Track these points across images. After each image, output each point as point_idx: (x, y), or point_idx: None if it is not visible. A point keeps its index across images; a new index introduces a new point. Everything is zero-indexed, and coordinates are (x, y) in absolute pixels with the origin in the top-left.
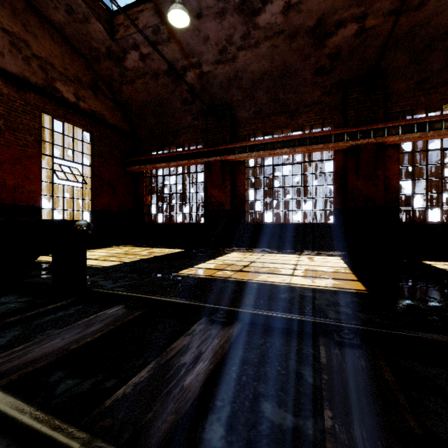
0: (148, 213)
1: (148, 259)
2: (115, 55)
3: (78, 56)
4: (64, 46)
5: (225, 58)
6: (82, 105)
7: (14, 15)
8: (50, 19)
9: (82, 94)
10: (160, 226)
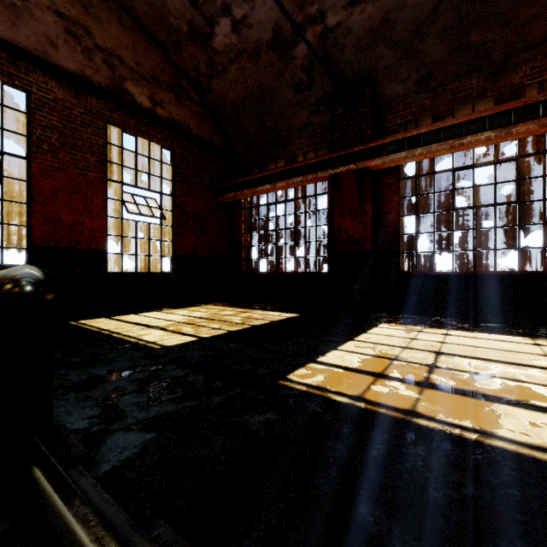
0: (247, 258)
1: (238, 332)
2: (200, 33)
3: (155, 46)
4: (137, 33)
5: None
6: (161, 112)
7: None
8: None
9: (160, 98)
10: (263, 277)
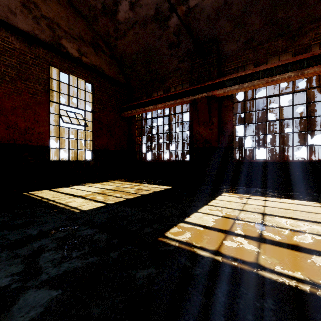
0: (139, 151)
1: (132, 200)
2: (109, 9)
3: (81, 17)
4: (69, 9)
5: None
6: (85, 59)
7: None
8: None
9: (84, 50)
10: (149, 163)
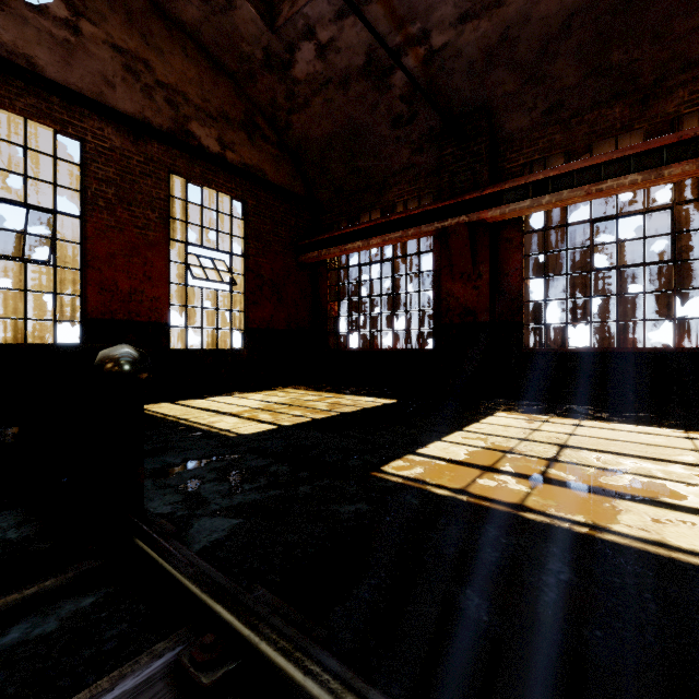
0: (333, 331)
1: (324, 420)
2: (278, 60)
3: (224, 77)
4: (203, 63)
5: (481, 3)
6: (231, 156)
7: (129, 23)
8: (180, 22)
9: (230, 139)
10: (354, 354)
